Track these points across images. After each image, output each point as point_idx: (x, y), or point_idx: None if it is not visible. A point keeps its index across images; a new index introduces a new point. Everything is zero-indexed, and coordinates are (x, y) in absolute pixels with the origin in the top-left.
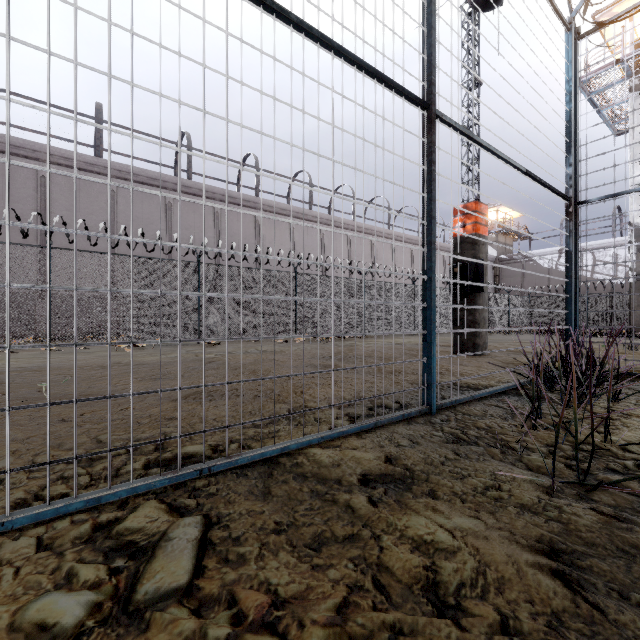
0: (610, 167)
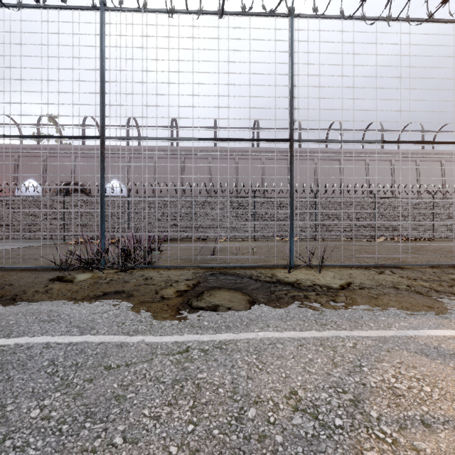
0: None
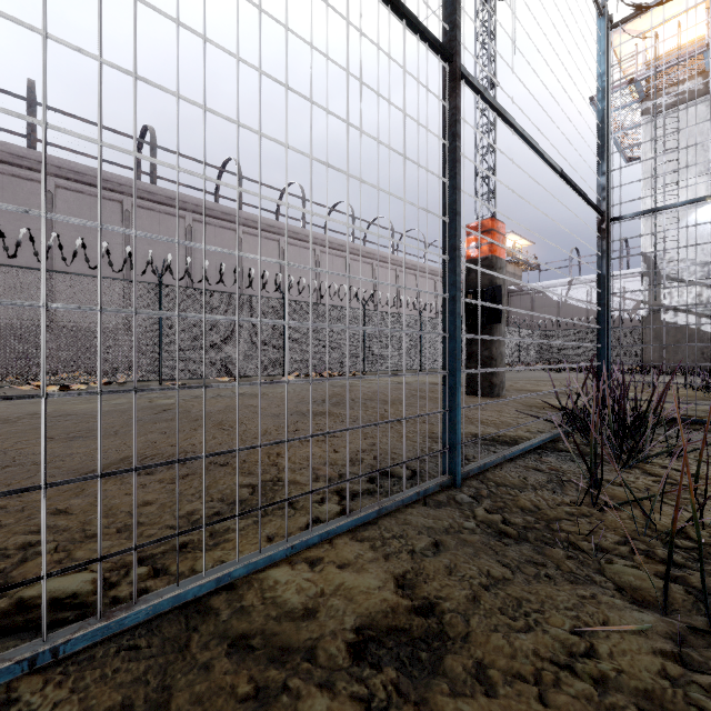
0: (647, 178)
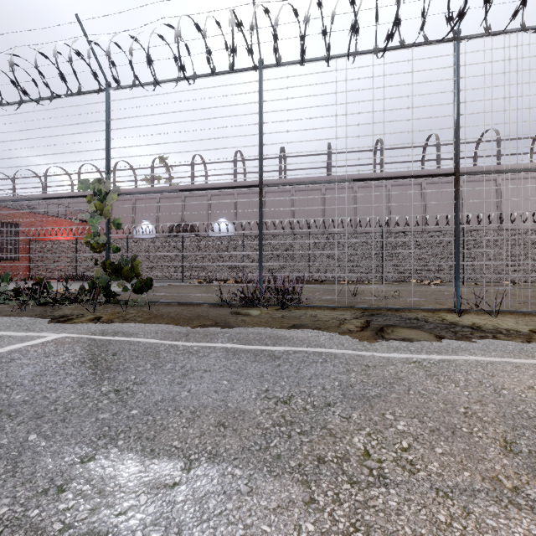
0: None
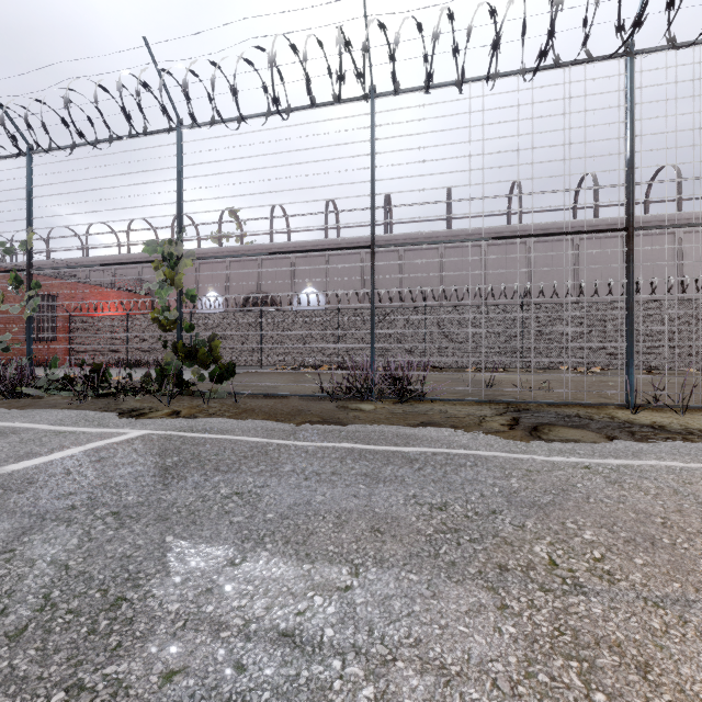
0: None
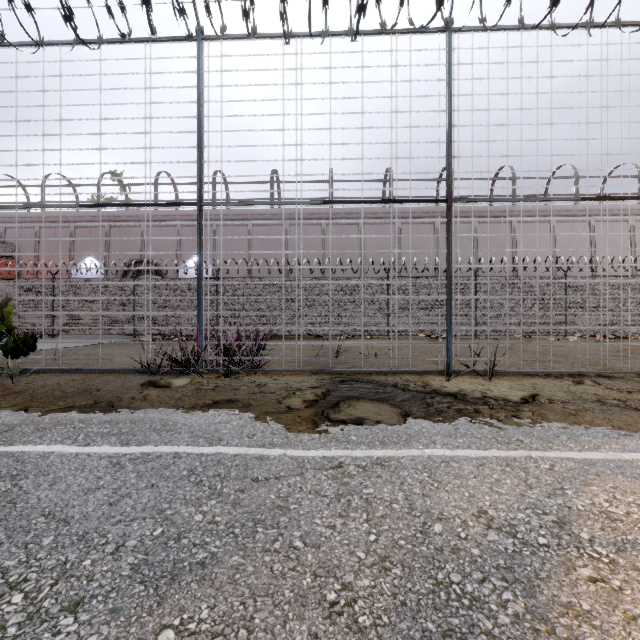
0: None
